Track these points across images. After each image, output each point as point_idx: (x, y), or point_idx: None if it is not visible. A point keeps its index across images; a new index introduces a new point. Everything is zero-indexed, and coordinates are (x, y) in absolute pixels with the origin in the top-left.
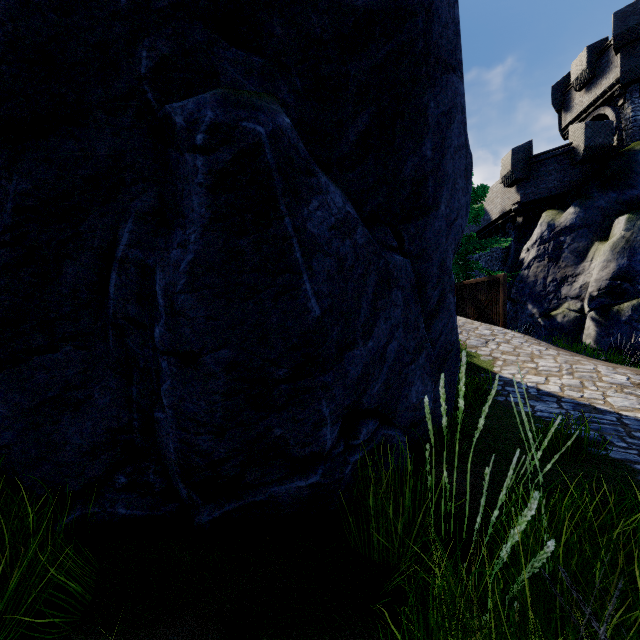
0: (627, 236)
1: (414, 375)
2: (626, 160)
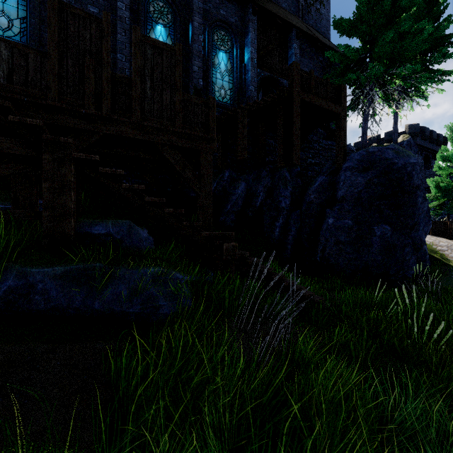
0: None
1: (412, 264)
2: None
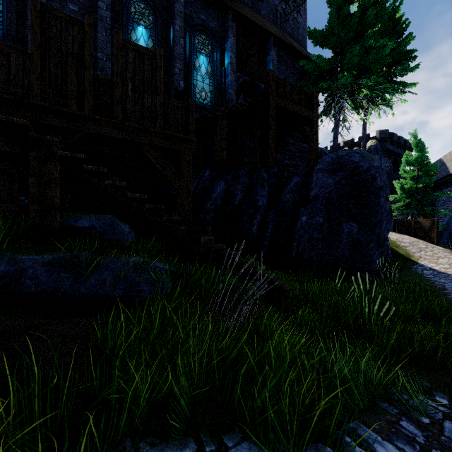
0: None
1: (376, 258)
2: None
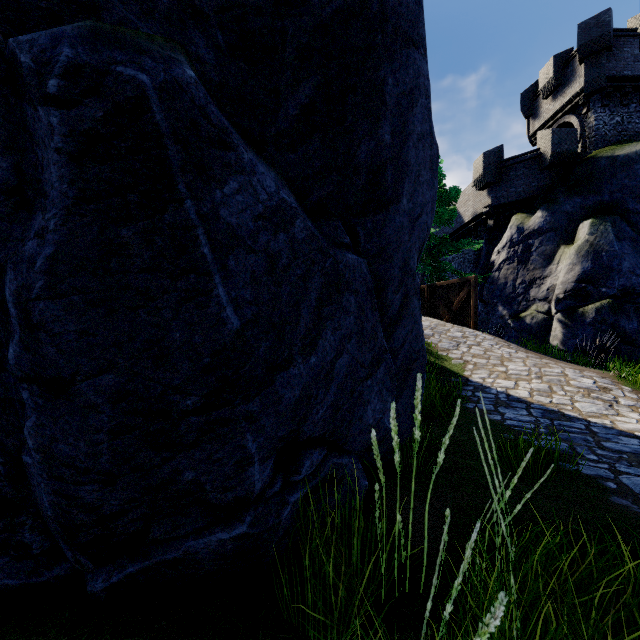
0: (591, 240)
1: (370, 392)
2: (590, 167)
